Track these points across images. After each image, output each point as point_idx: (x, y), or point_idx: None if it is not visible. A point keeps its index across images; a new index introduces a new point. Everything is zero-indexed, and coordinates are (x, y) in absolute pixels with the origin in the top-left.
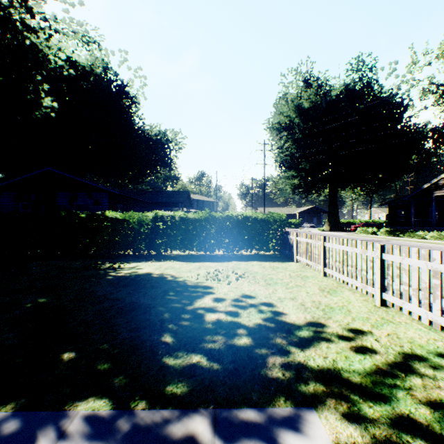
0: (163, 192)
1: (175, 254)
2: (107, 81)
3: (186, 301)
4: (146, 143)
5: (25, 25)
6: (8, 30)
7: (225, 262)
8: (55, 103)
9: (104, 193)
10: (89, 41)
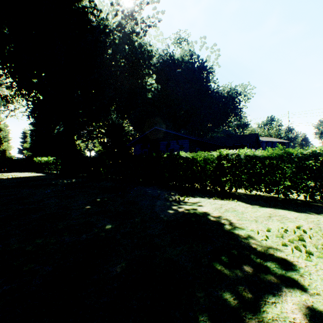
0: (232, 136)
1: (239, 192)
2: (191, 63)
3: (244, 291)
4: (219, 101)
5: (133, 32)
6: (126, 41)
7: (311, 214)
8: (153, 81)
9: (186, 140)
10: (181, 42)
